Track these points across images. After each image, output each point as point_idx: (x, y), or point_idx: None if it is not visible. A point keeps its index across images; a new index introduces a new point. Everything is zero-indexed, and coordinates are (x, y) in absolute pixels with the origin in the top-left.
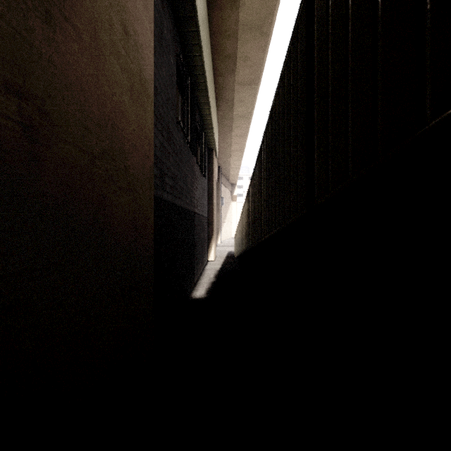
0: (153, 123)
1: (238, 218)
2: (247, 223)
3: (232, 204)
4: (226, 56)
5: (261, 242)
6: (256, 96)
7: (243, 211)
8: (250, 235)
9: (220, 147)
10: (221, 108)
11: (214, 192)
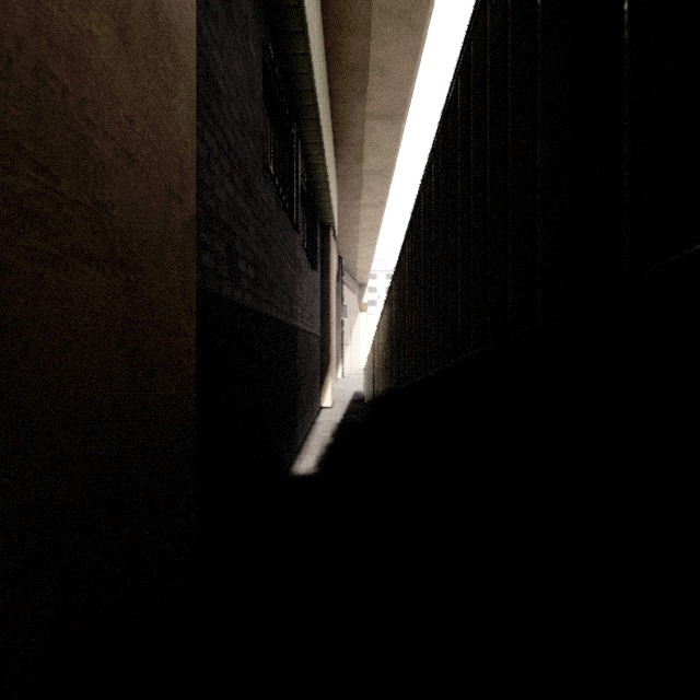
0: (194, 129)
1: (370, 338)
2: (388, 346)
3: (361, 316)
4: (351, 66)
5: (419, 381)
6: (400, 138)
7: (380, 326)
8: (394, 368)
9: (341, 224)
10: (343, 159)
11: (331, 296)
